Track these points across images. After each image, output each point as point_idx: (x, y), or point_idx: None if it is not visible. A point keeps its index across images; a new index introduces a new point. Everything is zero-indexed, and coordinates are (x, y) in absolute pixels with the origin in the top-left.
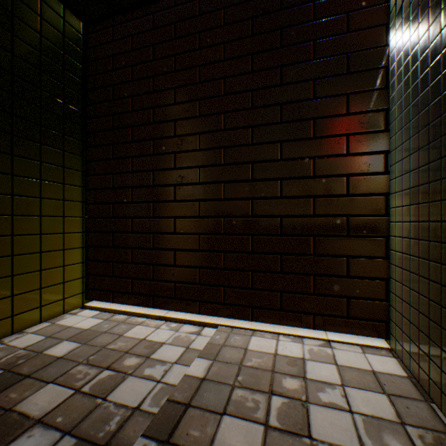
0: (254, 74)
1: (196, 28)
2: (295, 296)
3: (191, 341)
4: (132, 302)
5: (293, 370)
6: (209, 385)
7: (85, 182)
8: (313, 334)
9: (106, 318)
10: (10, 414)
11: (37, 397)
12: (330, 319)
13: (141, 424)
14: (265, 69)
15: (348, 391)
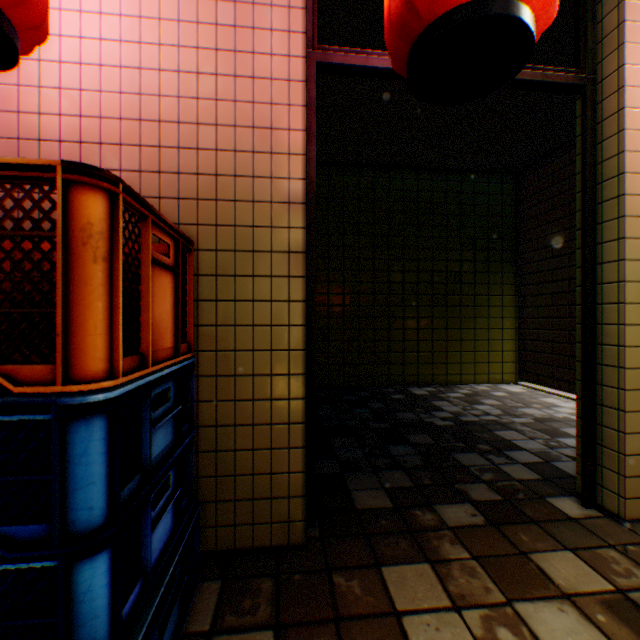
0: None
1: None
2: None
3: None
4: (550, 384)
5: None
6: None
7: (515, 292)
8: None
9: (528, 390)
10: (477, 400)
11: (486, 400)
12: None
13: (529, 416)
14: None
15: None
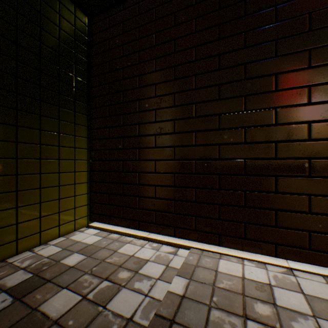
0: (220, 41)
1: (172, 9)
2: (257, 227)
3: (170, 260)
4: (122, 224)
5: (262, 295)
6: (188, 303)
7: (89, 135)
8: (275, 262)
9: (104, 236)
10: (35, 313)
11: (55, 300)
12: (292, 249)
13: None
14: (230, 35)
15: (321, 324)
